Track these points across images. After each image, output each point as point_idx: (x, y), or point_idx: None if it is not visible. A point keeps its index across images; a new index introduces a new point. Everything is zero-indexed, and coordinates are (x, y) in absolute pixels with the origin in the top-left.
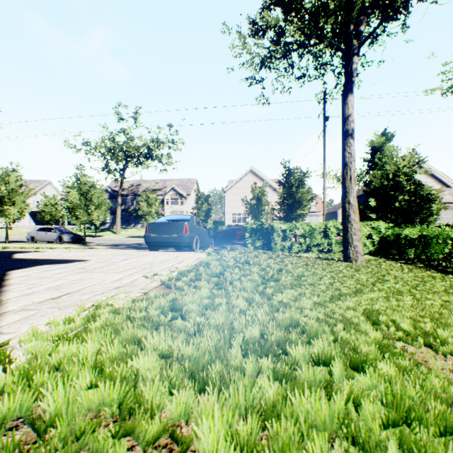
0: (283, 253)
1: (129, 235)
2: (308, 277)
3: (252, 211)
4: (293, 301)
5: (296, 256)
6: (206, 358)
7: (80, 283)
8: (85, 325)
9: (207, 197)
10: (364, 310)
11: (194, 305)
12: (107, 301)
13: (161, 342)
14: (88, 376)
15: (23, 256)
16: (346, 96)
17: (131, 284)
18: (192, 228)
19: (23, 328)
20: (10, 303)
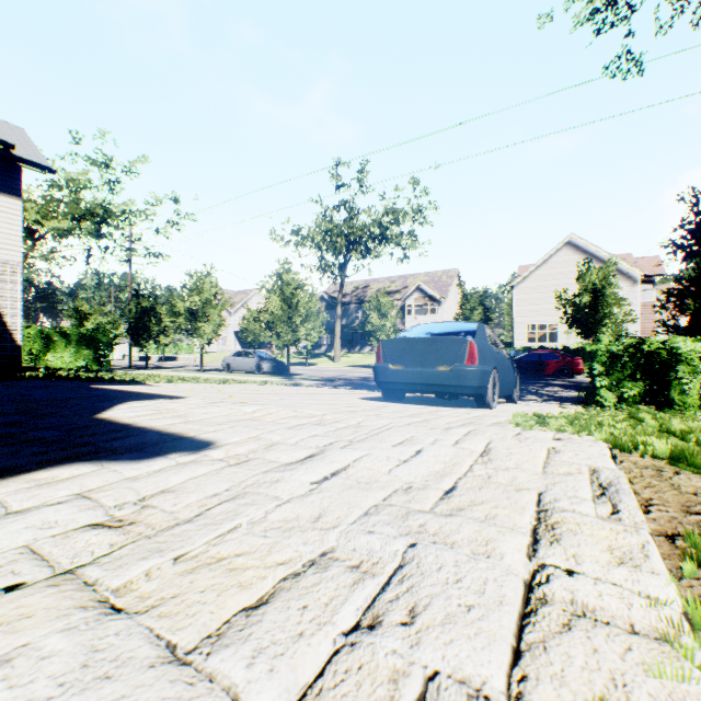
0: None
1: (352, 363)
2: None
3: (580, 319)
4: None
5: None
6: None
7: None
8: None
9: (482, 297)
10: None
11: None
12: None
13: None
14: None
15: (120, 412)
16: None
17: None
18: (485, 351)
19: None
20: None
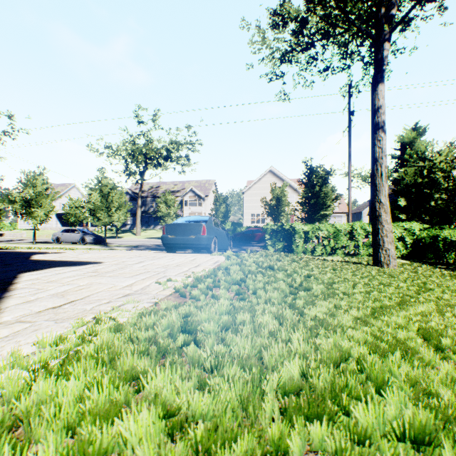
0: (305, 255)
1: (149, 236)
2: (339, 284)
3: (271, 212)
4: (329, 316)
5: (320, 259)
6: (227, 419)
7: (87, 289)
8: (79, 346)
9: (225, 198)
10: (418, 329)
11: (211, 324)
12: (112, 312)
13: (165, 382)
14: (51, 449)
15: (41, 257)
16: (376, 86)
17: (141, 291)
18: (210, 229)
19: (7, 347)
20: (6, 312)
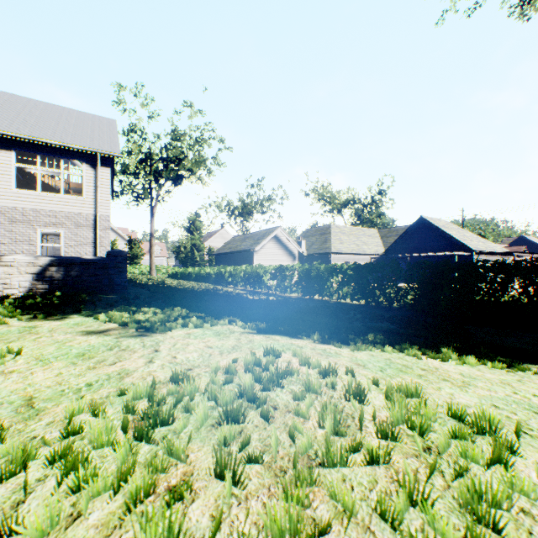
0: None
1: None
2: None
3: None
4: None
5: None
6: None
7: None
8: None
9: None
10: None
11: None
12: None
13: None
14: None
15: None
16: (152, 221)
17: None
18: None
19: None
20: None
